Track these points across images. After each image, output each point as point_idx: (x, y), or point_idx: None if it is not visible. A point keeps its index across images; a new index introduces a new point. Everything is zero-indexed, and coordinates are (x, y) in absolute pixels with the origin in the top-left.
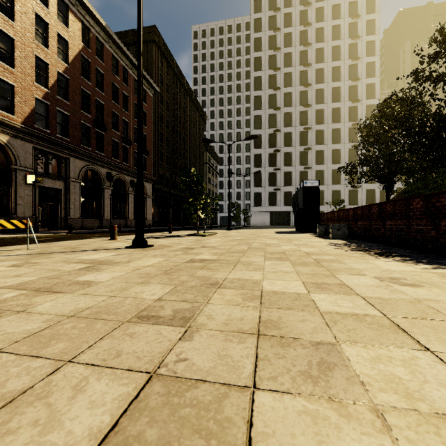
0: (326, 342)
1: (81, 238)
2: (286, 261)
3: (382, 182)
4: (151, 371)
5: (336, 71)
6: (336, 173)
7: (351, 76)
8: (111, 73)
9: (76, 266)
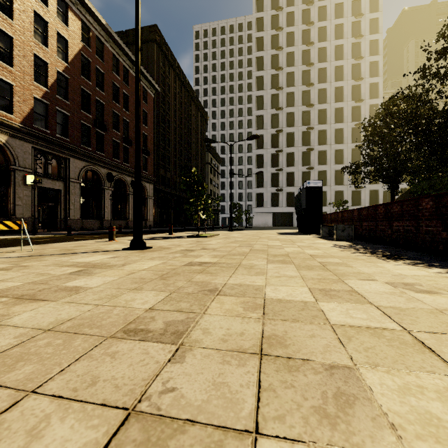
0: (341, 365)
1: (80, 240)
2: (289, 264)
3: (387, 183)
4: (130, 407)
5: (339, 70)
6: (339, 174)
7: (354, 75)
8: (112, 73)
9: (67, 270)
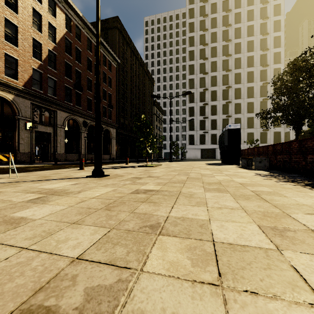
0: None
1: (60, 168)
2: (225, 193)
3: (293, 125)
4: None
5: (250, 44)
6: (250, 120)
7: (262, 47)
8: (86, 50)
9: (29, 197)
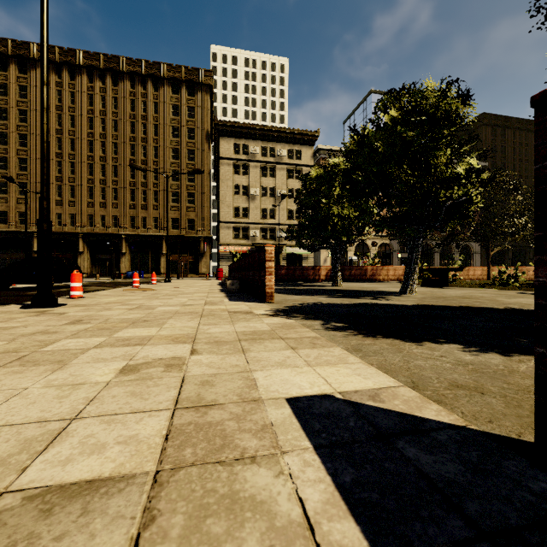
0: None
1: None
2: None
3: None
4: None
5: None
6: None
7: None
8: None
9: None
